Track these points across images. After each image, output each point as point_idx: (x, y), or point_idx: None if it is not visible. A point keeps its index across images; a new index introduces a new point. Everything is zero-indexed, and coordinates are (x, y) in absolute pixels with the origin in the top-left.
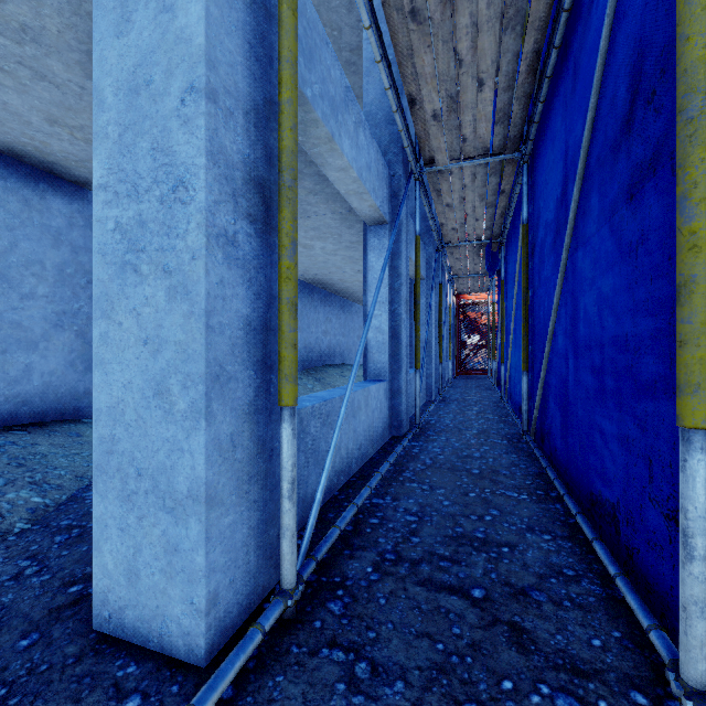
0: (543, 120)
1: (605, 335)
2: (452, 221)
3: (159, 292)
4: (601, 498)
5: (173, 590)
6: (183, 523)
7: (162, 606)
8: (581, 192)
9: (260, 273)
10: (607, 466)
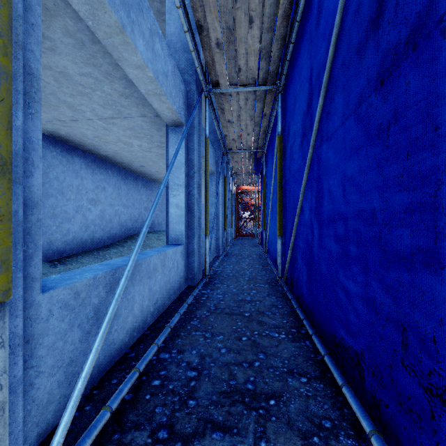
0: (292, 60)
1: (349, 210)
2: (232, 133)
3: None
4: (345, 344)
5: None
6: None
7: None
8: (325, 99)
9: None
10: (351, 319)
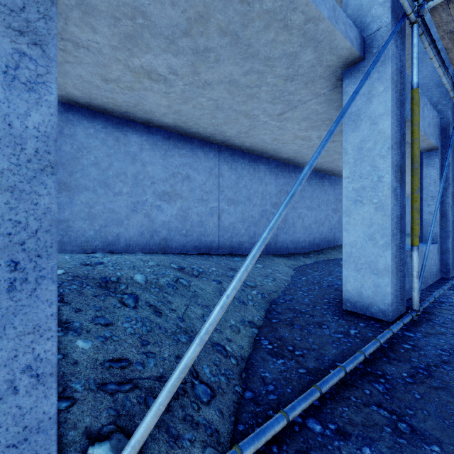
0: None
1: None
2: None
3: (371, 209)
4: None
5: (377, 298)
6: (381, 278)
7: (372, 302)
8: None
9: (400, 198)
10: None
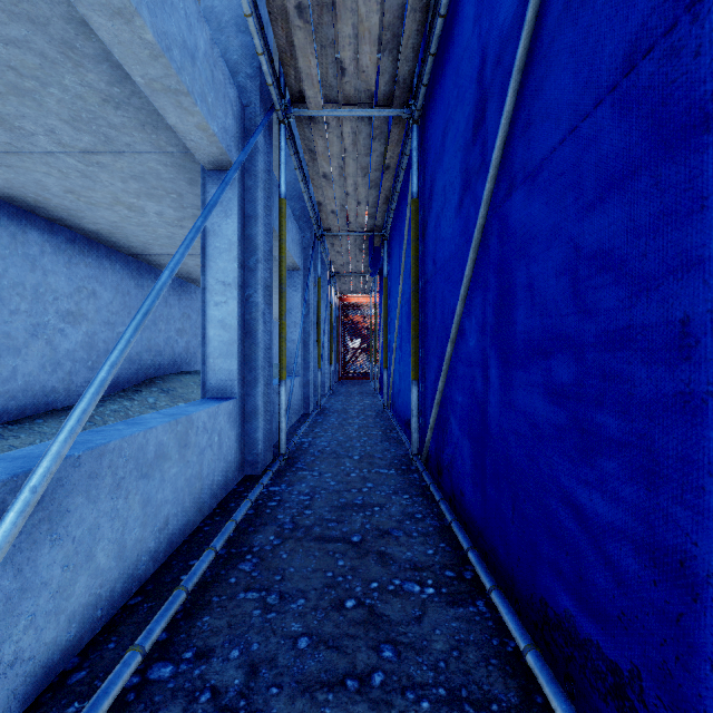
0: (440, 55)
1: (590, 328)
2: (332, 200)
3: None
4: (579, 634)
5: None
6: None
7: None
8: (520, 97)
9: None
10: (598, 583)
